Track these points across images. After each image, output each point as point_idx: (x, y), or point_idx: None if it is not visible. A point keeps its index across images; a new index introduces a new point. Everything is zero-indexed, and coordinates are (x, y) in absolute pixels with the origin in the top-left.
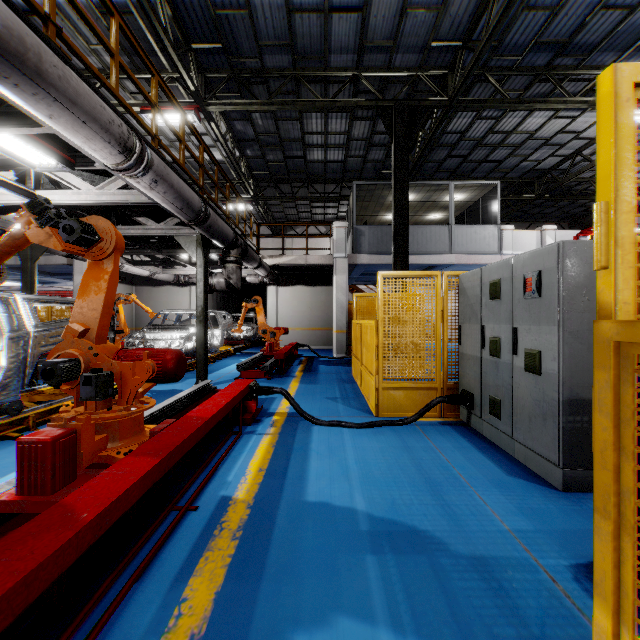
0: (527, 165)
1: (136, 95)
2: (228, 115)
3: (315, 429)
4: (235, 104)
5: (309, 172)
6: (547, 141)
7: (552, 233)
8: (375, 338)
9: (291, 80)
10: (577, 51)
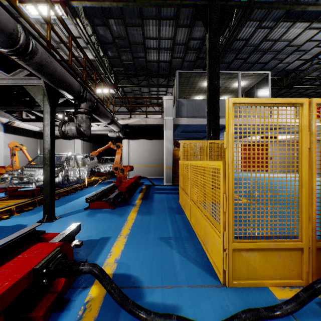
0: (281, 66)
1: None
2: (92, 21)
3: None
4: (92, 1)
5: (148, 69)
6: (298, 48)
7: None
8: (223, 184)
9: None
10: None
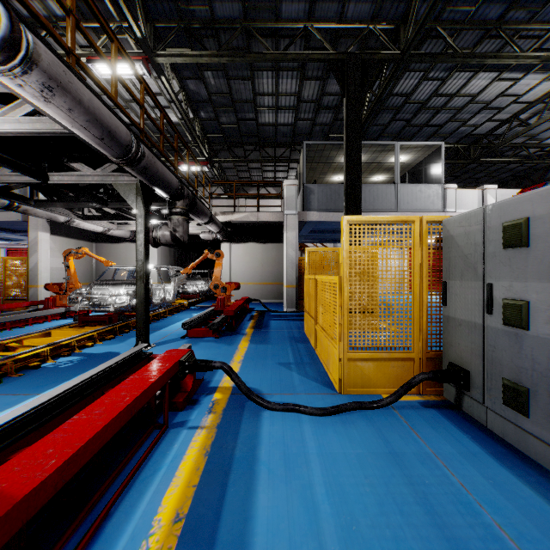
0: (465, 130)
1: (86, 49)
2: (180, 73)
3: (265, 417)
4: (185, 55)
5: (261, 135)
6: (487, 105)
7: (493, 192)
8: (339, 297)
9: (242, 34)
10: (531, 3)
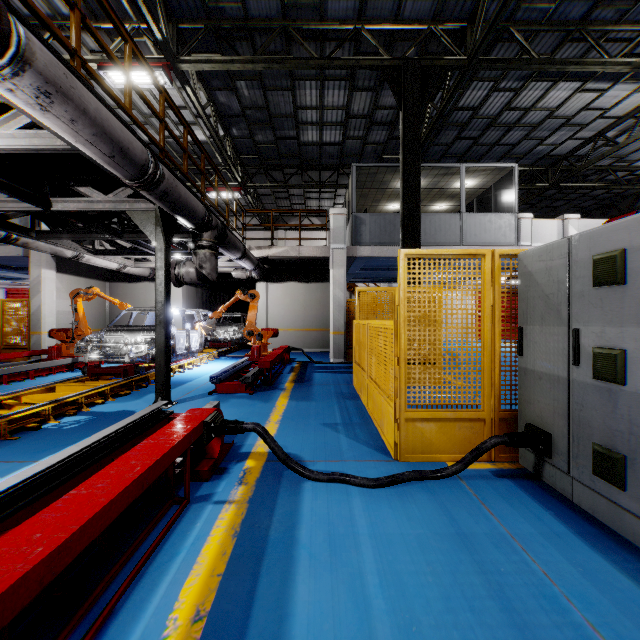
0: (542, 150)
1: (97, 54)
2: (208, 83)
3: (307, 489)
4: (213, 61)
5: (303, 156)
6: (568, 120)
7: (575, 222)
8: (395, 346)
9: (281, 36)
10: (620, 0)
